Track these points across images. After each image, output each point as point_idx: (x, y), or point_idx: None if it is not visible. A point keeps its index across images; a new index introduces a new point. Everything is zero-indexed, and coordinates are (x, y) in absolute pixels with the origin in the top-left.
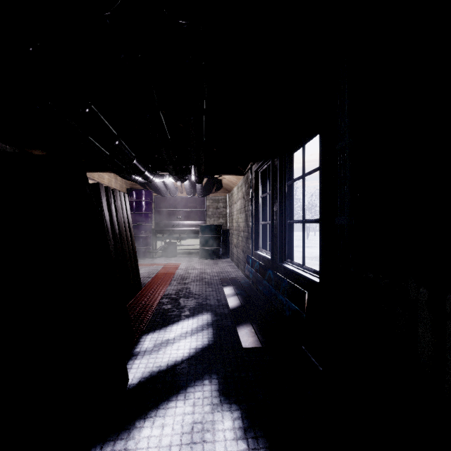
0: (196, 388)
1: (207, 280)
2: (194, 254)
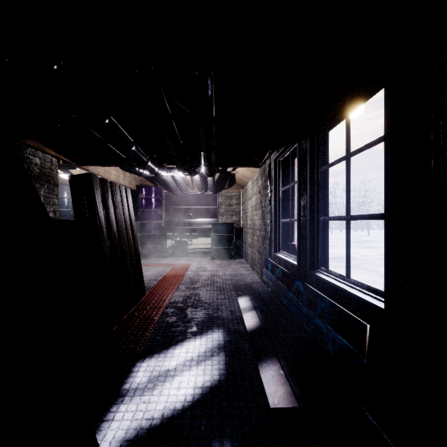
0: None
1: (219, 284)
2: (206, 254)
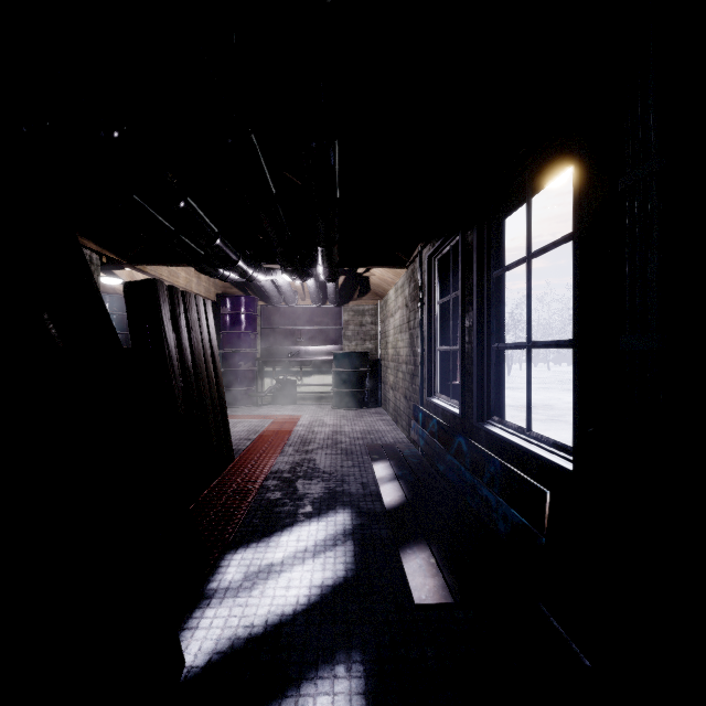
0: (319, 685)
1: (345, 445)
2: (325, 400)
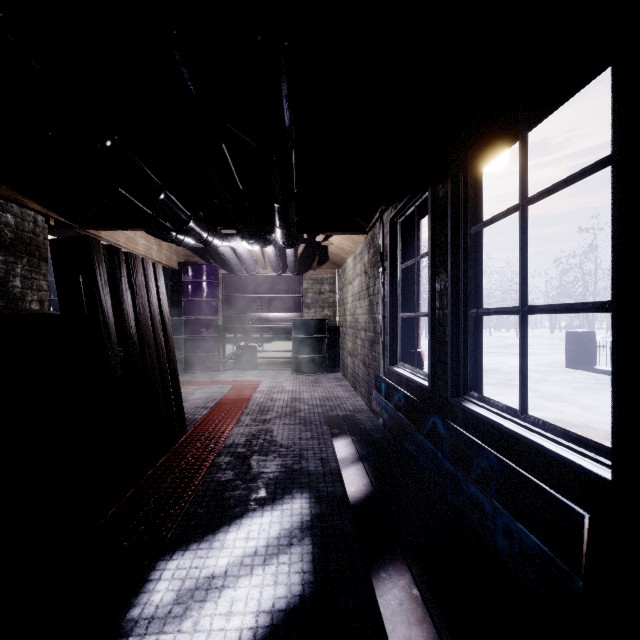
0: None
1: (303, 414)
2: (284, 365)
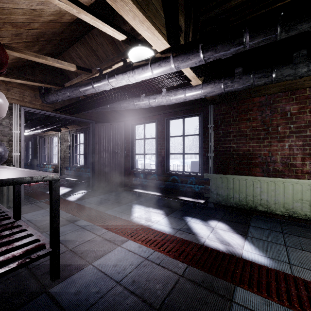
0: None
1: None
2: None
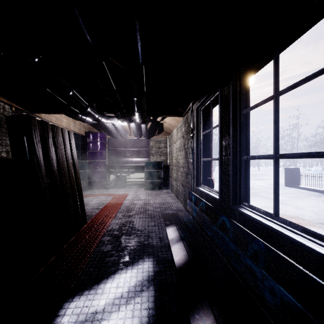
0: None
1: (150, 212)
2: (141, 185)
